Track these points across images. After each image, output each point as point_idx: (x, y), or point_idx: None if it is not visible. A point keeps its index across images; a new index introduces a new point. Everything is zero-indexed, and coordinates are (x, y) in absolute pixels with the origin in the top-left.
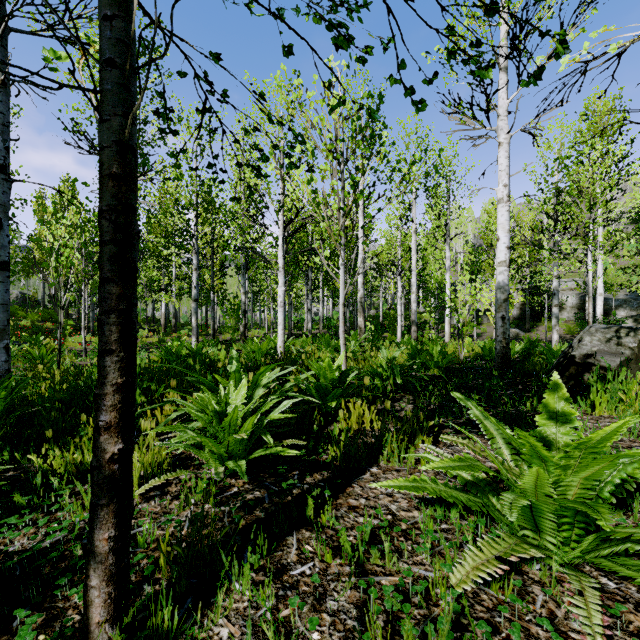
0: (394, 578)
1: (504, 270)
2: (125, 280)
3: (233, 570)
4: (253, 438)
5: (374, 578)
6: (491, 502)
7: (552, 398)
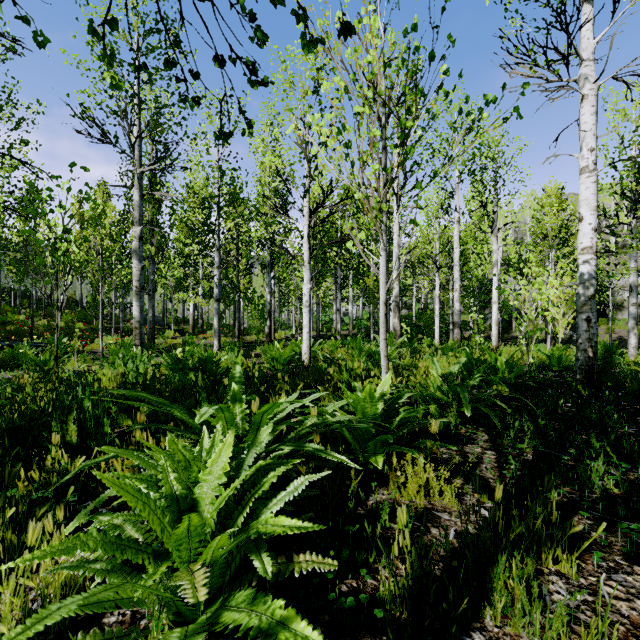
0: None
1: (590, 258)
2: None
3: None
4: (237, 551)
5: None
6: None
7: None
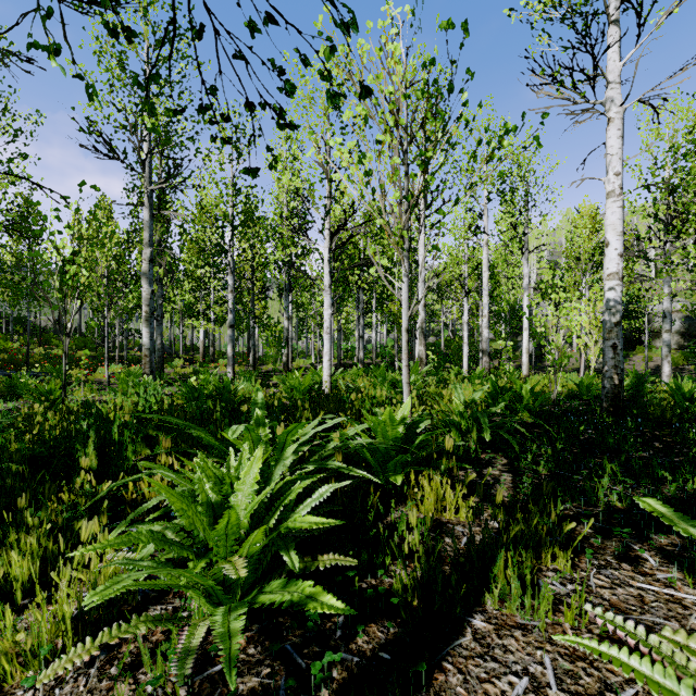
0: None
1: (616, 284)
2: None
3: None
4: (268, 551)
5: None
6: None
7: None
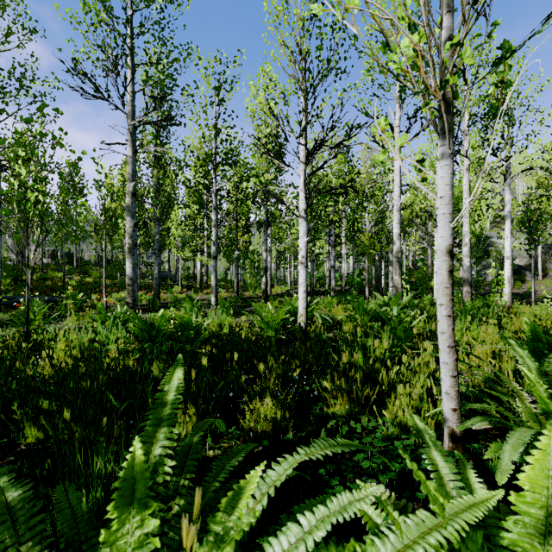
0: None
1: None
2: None
3: None
4: None
5: None
6: None
7: None
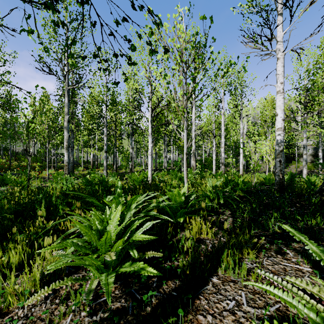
0: None
1: (281, 133)
2: None
3: None
4: (124, 250)
5: None
6: None
7: None
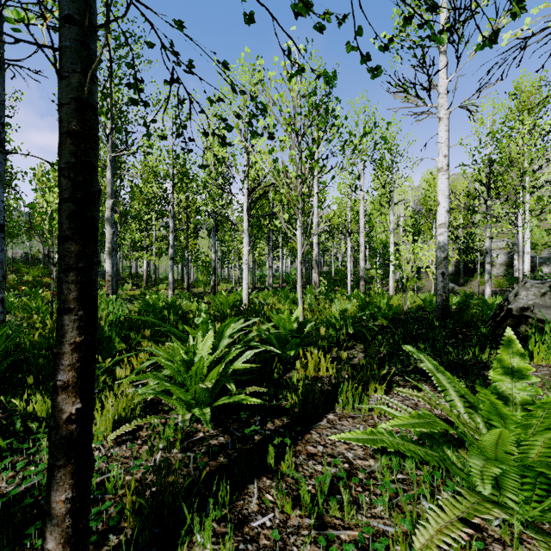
0: (353, 532)
1: (444, 231)
2: (84, 238)
3: (195, 523)
4: (218, 386)
5: (333, 532)
6: (447, 455)
7: (506, 353)
